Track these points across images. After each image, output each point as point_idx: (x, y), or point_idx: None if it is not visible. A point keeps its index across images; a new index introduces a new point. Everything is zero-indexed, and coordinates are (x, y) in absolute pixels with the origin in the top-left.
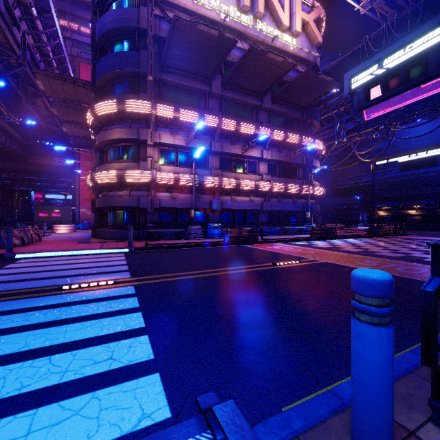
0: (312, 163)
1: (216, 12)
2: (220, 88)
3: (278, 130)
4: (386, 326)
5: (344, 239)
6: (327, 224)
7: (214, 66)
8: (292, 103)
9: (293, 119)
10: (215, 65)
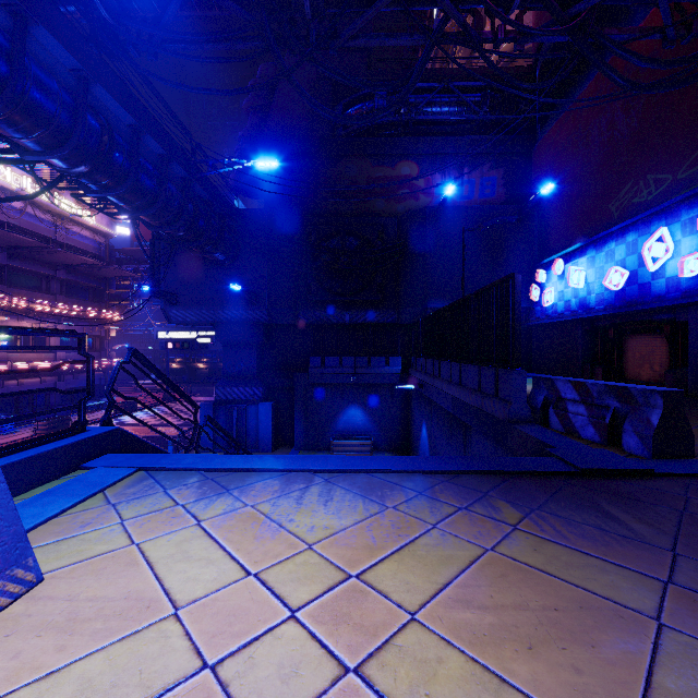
0: (110, 334)
1: (7, 180)
2: (5, 257)
3: (77, 306)
4: (173, 446)
5: (145, 410)
6: (119, 387)
7: (7, 244)
8: (90, 274)
9: (89, 287)
10: (10, 245)
